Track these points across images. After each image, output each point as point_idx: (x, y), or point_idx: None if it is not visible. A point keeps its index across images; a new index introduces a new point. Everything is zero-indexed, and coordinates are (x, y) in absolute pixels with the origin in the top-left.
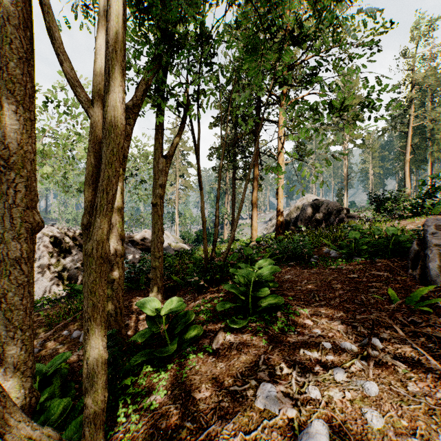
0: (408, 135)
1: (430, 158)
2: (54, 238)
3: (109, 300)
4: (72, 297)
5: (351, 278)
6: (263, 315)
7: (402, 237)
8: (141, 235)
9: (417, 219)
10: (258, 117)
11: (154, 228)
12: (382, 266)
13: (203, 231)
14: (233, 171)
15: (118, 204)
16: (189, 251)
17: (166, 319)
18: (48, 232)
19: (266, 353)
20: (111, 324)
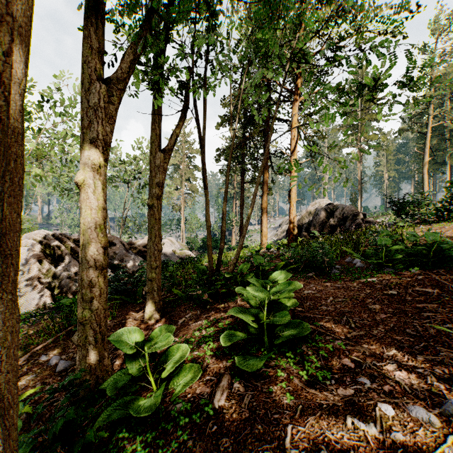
0: (426, 136)
1: (449, 160)
2: (45, 245)
3: (86, 324)
4: (61, 311)
5: (389, 295)
6: (284, 350)
7: (445, 244)
8: (143, 241)
9: (446, 224)
10: (268, 115)
11: (150, 233)
12: (425, 280)
13: (207, 237)
14: (241, 174)
15: (98, 204)
16: (194, 258)
17: (152, 355)
18: (40, 238)
19: (294, 421)
20: (90, 354)
